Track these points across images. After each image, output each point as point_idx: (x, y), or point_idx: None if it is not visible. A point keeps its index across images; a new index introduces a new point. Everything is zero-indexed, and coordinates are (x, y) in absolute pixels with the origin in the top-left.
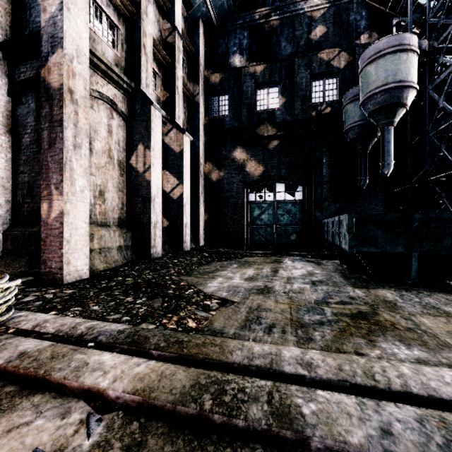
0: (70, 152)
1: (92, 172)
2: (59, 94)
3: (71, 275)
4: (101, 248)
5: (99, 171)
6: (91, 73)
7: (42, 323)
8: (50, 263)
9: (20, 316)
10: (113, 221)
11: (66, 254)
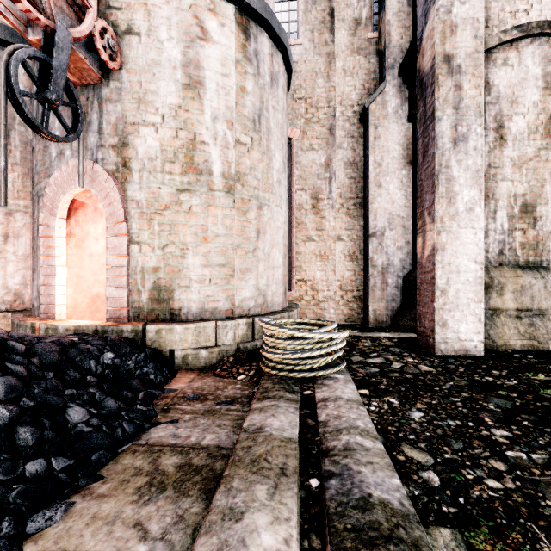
0: (447, 154)
1: (505, 176)
2: (431, 76)
3: (448, 343)
4: (521, 310)
5: (522, 170)
6: (500, 6)
7: (331, 399)
8: (423, 320)
9: (333, 378)
10: None
11: (440, 311)
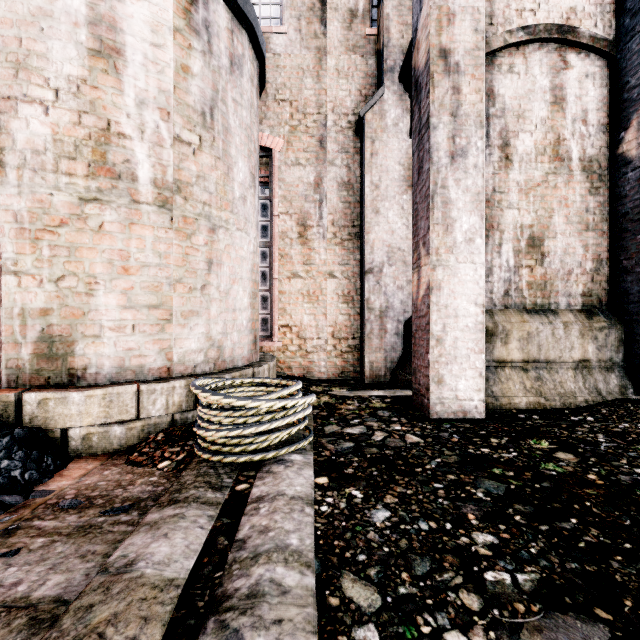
0: (444, 171)
1: (511, 203)
2: (426, 74)
3: (445, 404)
4: (528, 361)
5: (529, 197)
6: (506, 1)
7: (269, 497)
8: (418, 375)
9: (286, 461)
10: (566, 301)
11: (435, 364)
